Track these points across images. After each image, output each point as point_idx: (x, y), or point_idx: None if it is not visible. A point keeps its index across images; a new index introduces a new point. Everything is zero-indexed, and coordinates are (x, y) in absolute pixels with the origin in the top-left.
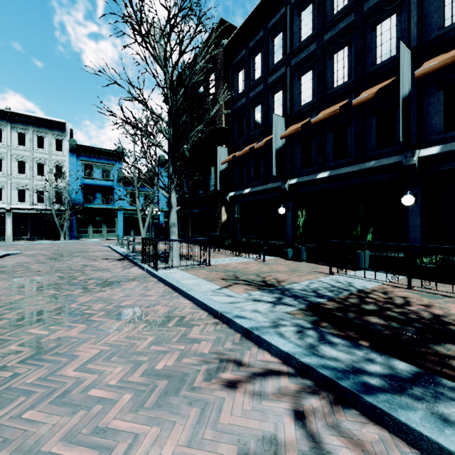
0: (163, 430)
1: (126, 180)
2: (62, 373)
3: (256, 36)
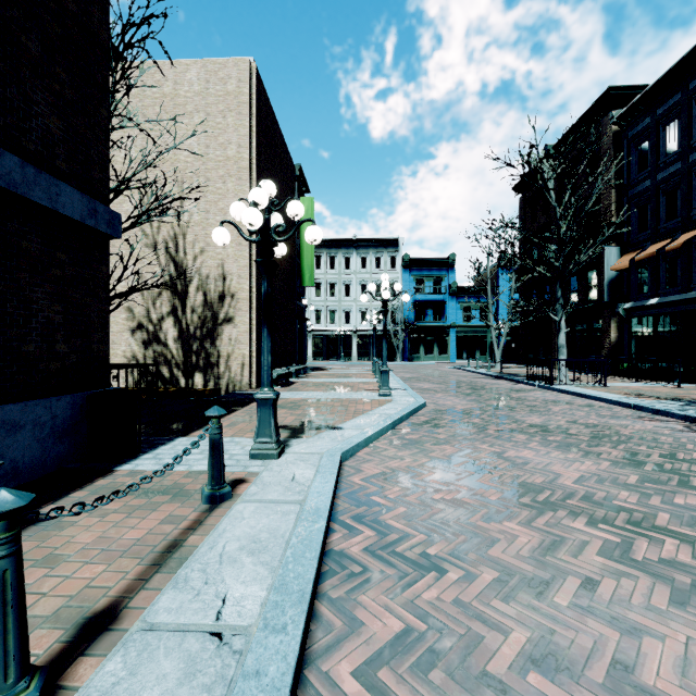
0: (618, 421)
1: (459, 292)
2: (553, 410)
3: (668, 100)
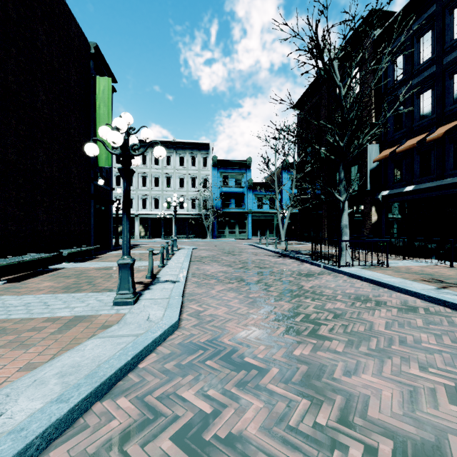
0: None
1: (254, 186)
2: (378, 330)
3: (423, 14)
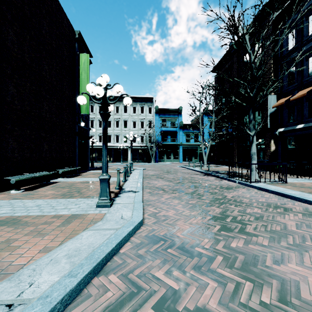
0: None
1: (184, 126)
2: (291, 229)
3: None
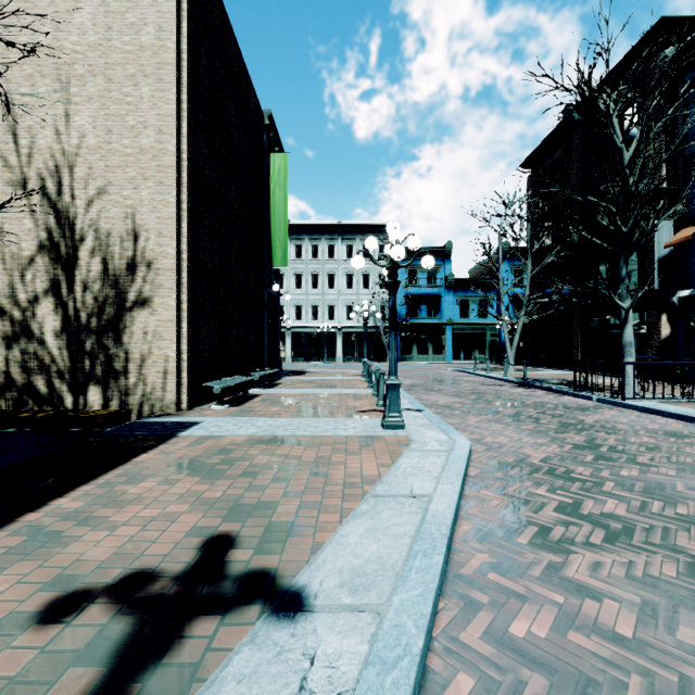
0: None
1: (456, 285)
2: None
3: None
